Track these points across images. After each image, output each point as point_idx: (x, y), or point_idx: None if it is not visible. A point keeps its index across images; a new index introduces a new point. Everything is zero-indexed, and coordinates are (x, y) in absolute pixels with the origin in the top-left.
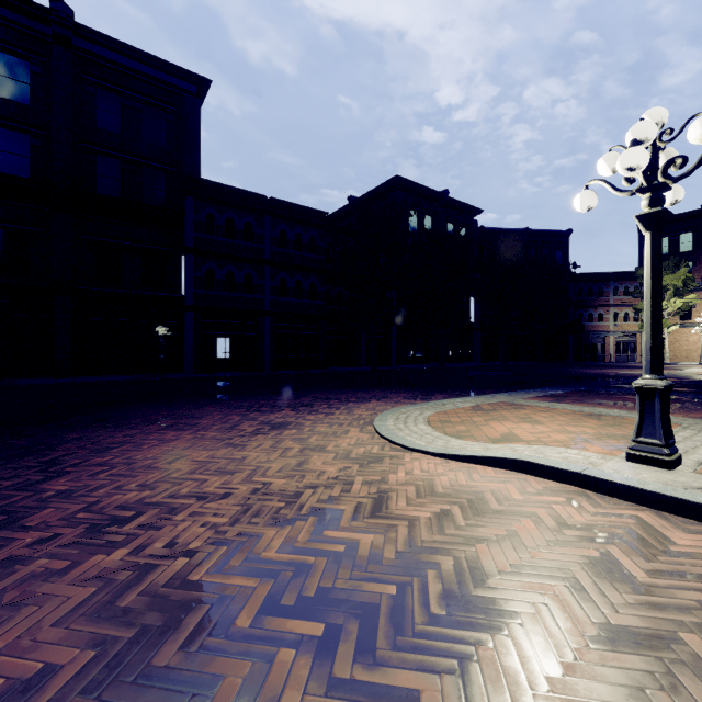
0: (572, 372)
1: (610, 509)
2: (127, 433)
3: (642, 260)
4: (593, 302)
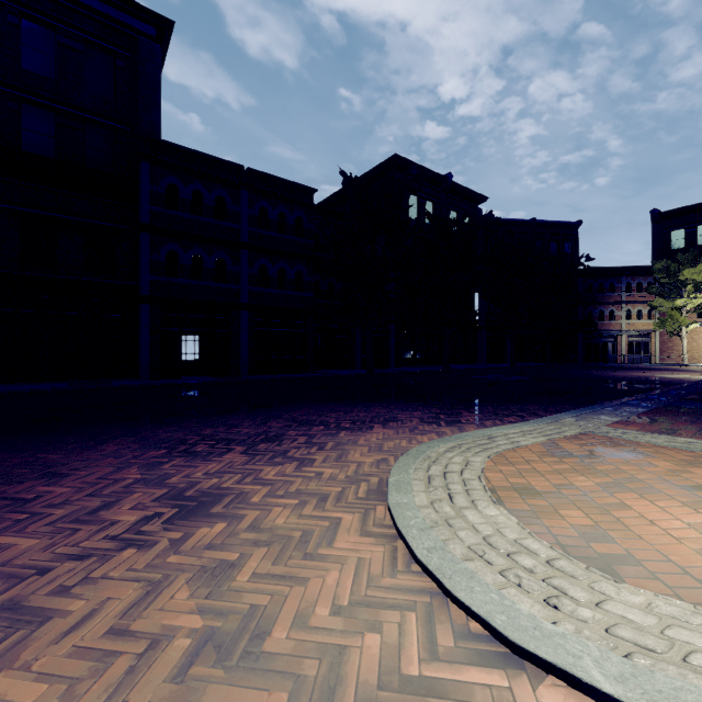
0: (598, 375)
1: None
2: None
3: (656, 254)
4: (604, 298)
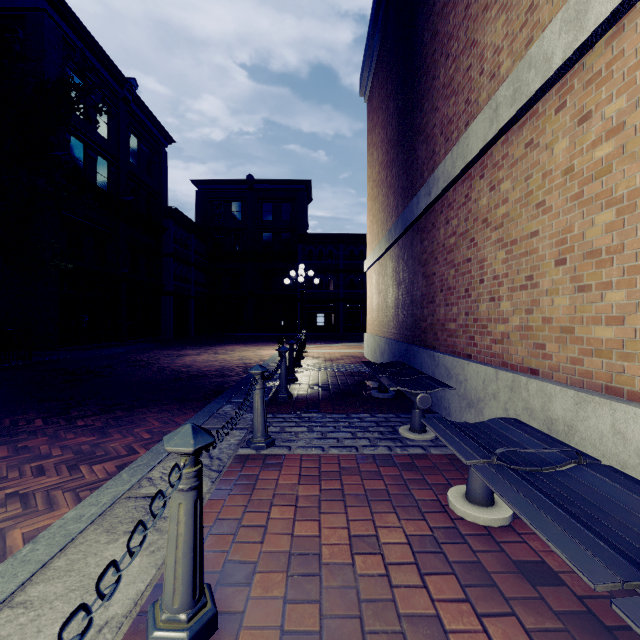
0: None
1: (271, 354)
2: (233, 344)
3: None
4: None
